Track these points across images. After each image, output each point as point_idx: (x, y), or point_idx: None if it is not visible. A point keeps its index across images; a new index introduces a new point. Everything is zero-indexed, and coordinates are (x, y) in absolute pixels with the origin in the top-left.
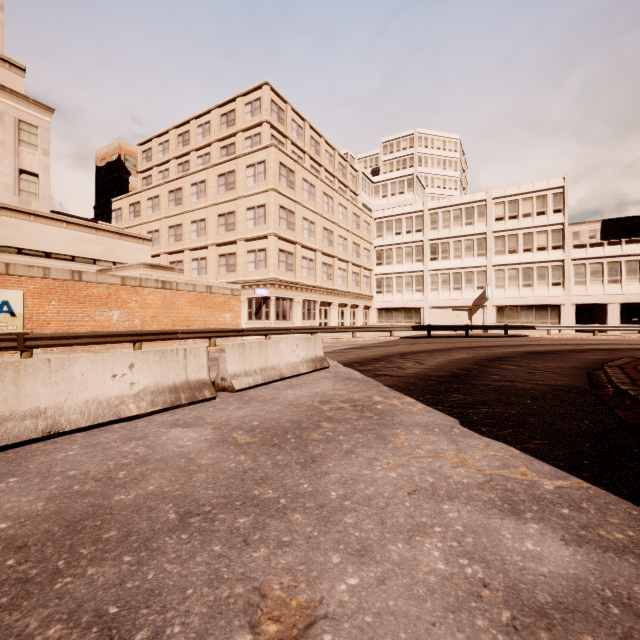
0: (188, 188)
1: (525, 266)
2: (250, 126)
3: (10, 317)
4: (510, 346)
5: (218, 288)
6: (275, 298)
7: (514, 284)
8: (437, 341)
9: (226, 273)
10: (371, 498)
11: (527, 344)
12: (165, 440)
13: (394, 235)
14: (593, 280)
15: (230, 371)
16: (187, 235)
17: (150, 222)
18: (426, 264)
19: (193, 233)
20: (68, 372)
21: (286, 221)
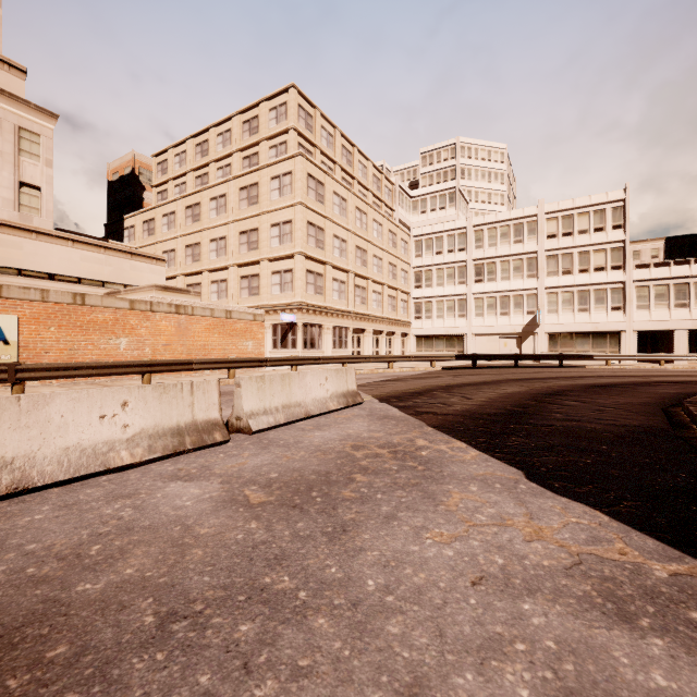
0: (207, 203)
1: (581, 288)
2: (275, 134)
3: (3, 345)
4: (567, 378)
5: (239, 313)
6: (302, 324)
7: (568, 308)
8: (483, 372)
9: (248, 297)
10: (422, 591)
11: (586, 376)
12: (159, 499)
13: (434, 255)
14: (658, 304)
15: (246, 409)
16: (206, 255)
17: (165, 241)
18: (470, 287)
19: (212, 253)
20: (43, 413)
21: (315, 239)
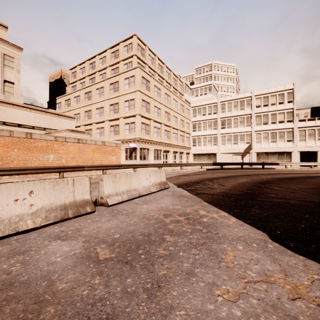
0: (94, 91)
1: (272, 131)
2: (126, 58)
3: None
4: (268, 174)
5: (108, 143)
6: (139, 148)
7: (266, 141)
8: (227, 171)
9: (114, 135)
10: None
11: (277, 173)
12: (41, 255)
13: (202, 115)
14: (309, 138)
15: (106, 193)
16: (94, 115)
17: (75, 109)
18: (219, 130)
19: (97, 114)
20: None
21: (145, 107)
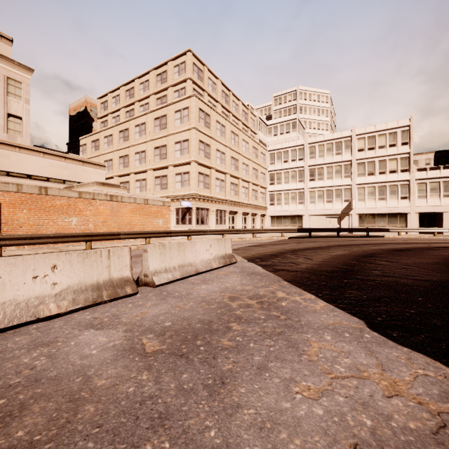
0: (133, 128)
1: (380, 184)
2: (177, 82)
3: None
4: (374, 244)
5: (153, 201)
6: (196, 208)
7: (372, 198)
8: (317, 240)
9: (160, 190)
10: None
11: (386, 243)
12: (72, 347)
13: (283, 163)
14: (432, 195)
15: (151, 268)
16: (132, 163)
17: (106, 154)
18: (306, 183)
19: (136, 161)
20: None
21: (204, 151)
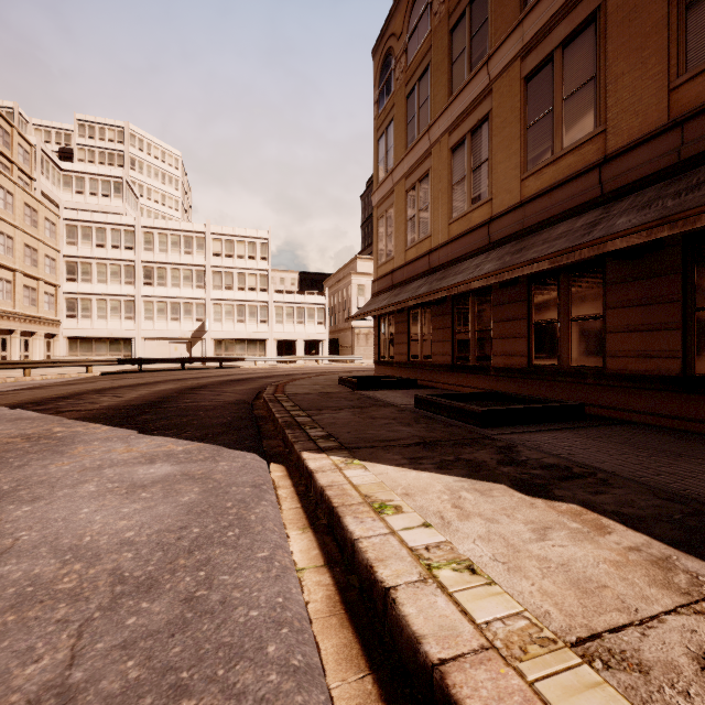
0: None
1: (240, 303)
2: None
3: None
4: (218, 376)
5: None
6: None
7: (230, 319)
8: (148, 375)
9: None
10: (44, 481)
11: (234, 374)
12: None
13: (95, 246)
14: (288, 320)
15: None
16: None
17: None
18: (139, 288)
19: None
20: None
21: None
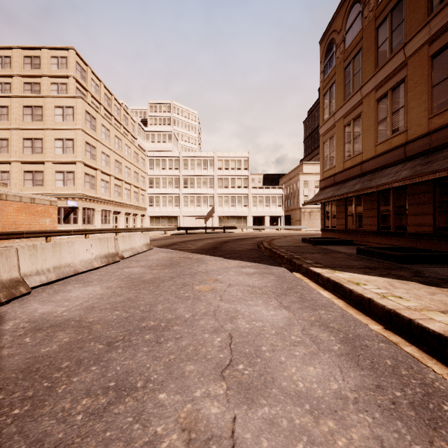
0: None
1: (232, 195)
2: (57, 75)
3: None
4: (228, 237)
5: (40, 200)
6: (82, 208)
7: (227, 205)
8: (192, 236)
9: (32, 186)
10: (213, 270)
11: (235, 236)
12: (128, 271)
13: (161, 169)
14: (260, 205)
15: (120, 249)
16: None
17: None
18: (181, 190)
19: None
20: (73, 247)
21: (90, 153)
